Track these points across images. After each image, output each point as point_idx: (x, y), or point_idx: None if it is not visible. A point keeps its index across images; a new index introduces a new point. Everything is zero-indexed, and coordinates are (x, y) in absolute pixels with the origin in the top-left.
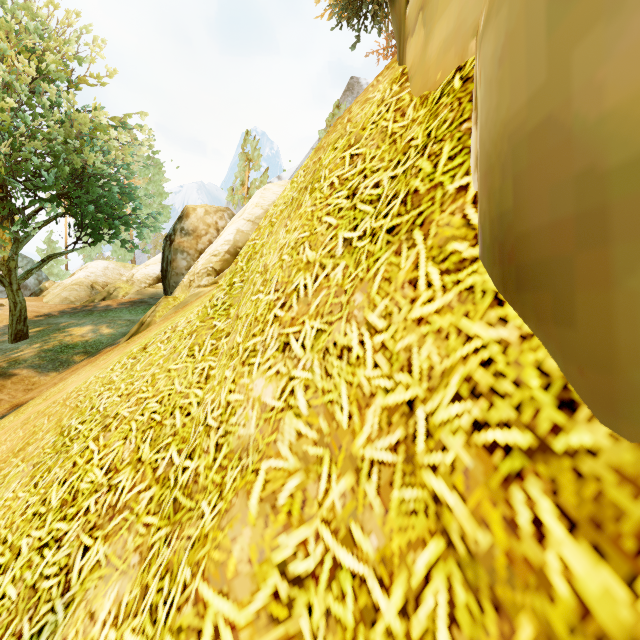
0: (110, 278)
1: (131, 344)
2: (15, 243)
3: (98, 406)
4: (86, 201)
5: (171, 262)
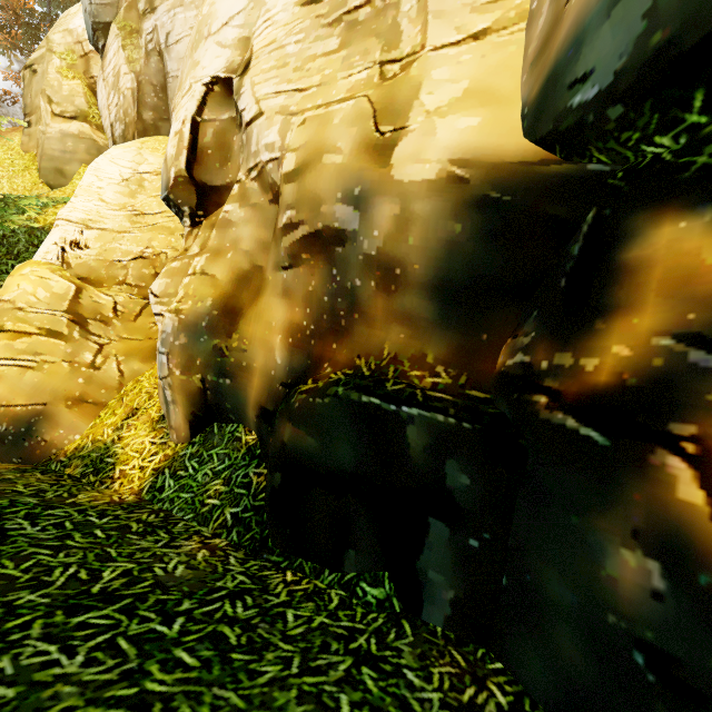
0: None
1: None
2: None
3: None
4: None
5: None
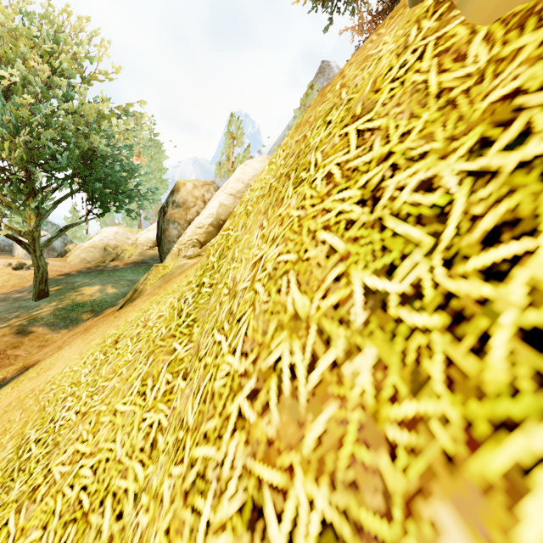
0: (119, 241)
1: (116, 321)
2: (38, 216)
3: (56, 419)
4: (95, 179)
5: (164, 231)
